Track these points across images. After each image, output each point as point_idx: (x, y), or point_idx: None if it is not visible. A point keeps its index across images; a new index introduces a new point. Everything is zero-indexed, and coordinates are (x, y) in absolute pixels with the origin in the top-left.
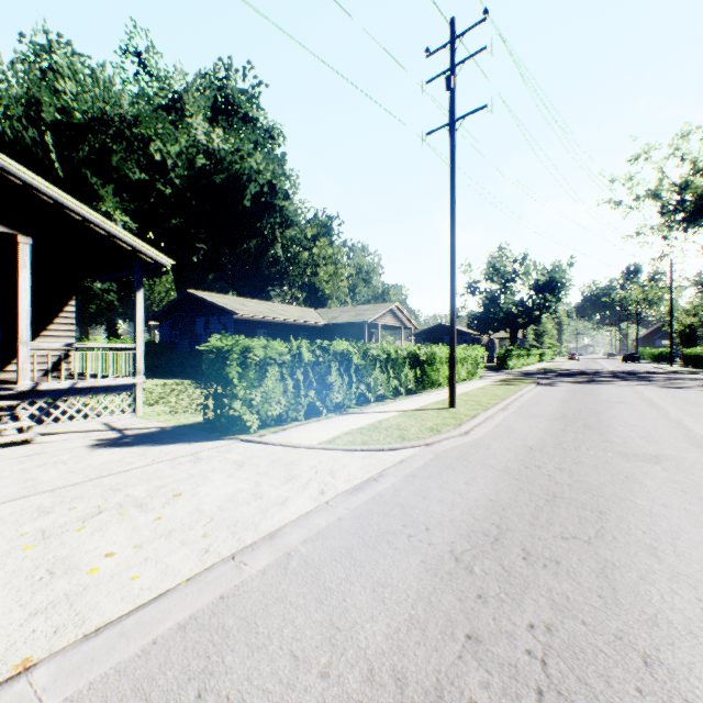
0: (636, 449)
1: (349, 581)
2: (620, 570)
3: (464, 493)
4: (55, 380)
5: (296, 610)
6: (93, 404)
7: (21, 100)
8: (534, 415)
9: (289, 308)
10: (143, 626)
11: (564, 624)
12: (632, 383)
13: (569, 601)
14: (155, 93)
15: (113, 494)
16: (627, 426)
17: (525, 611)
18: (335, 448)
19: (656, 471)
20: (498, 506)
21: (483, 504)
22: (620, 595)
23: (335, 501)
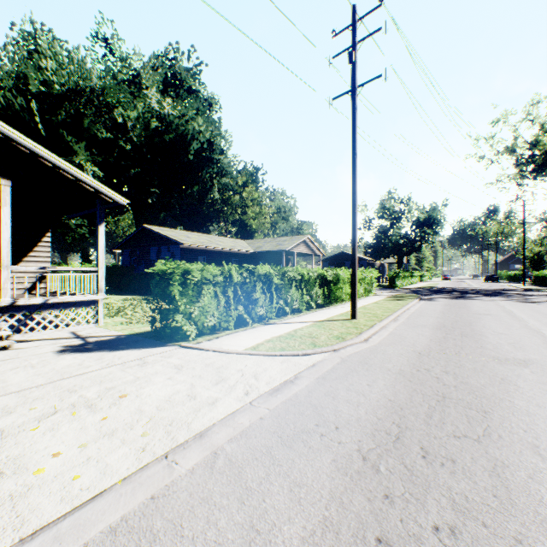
0: (506, 354)
1: (269, 481)
2: (509, 469)
3: (367, 394)
4: (33, 297)
5: (219, 511)
6: (63, 316)
7: (11, 75)
8: (420, 325)
9: (224, 239)
10: (77, 529)
11: (466, 526)
12: (495, 299)
13: (468, 501)
14: (118, 71)
15: (69, 395)
16: (496, 334)
17: (429, 512)
18: (258, 354)
19: (526, 374)
20: (396, 406)
21: (384, 404)
22: (513, 495)
23: (257, 401)
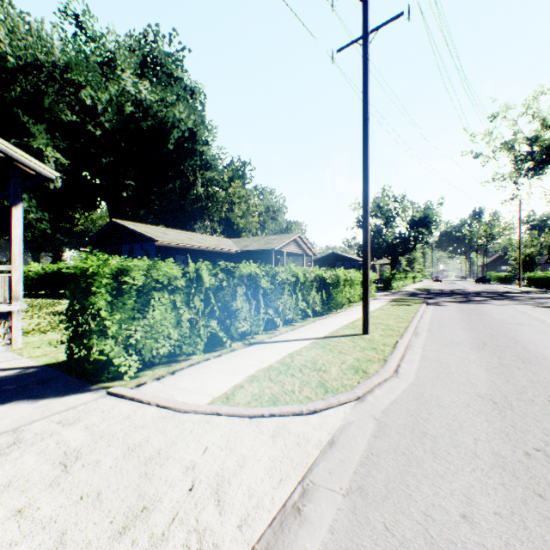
0: None
1: None
2: None
3: None
4: None
5: None
6: None
7: None
8: (452, 342)
9: (207, 237)
10: None
11: None
12: (506, 303)
13: None
14: (91, 51)
15: None
16: None
17: None
18: (233, 413)
19: None
20: None
21: None
22: None
23: None
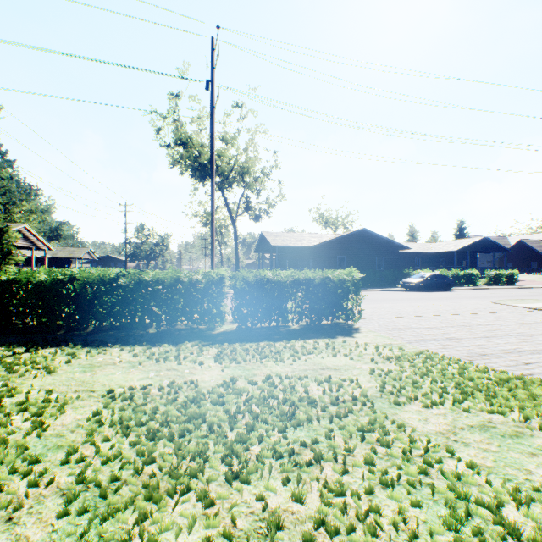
0: None
1: None
2: None
3: None
4: None
5: None
6: None
7: None
8: None
9: None
10: None
11: None
12: None
13: None
14: None
15: None
16: None
17: None
18: None
19: None
20: None
21: None
22: None
23: None
